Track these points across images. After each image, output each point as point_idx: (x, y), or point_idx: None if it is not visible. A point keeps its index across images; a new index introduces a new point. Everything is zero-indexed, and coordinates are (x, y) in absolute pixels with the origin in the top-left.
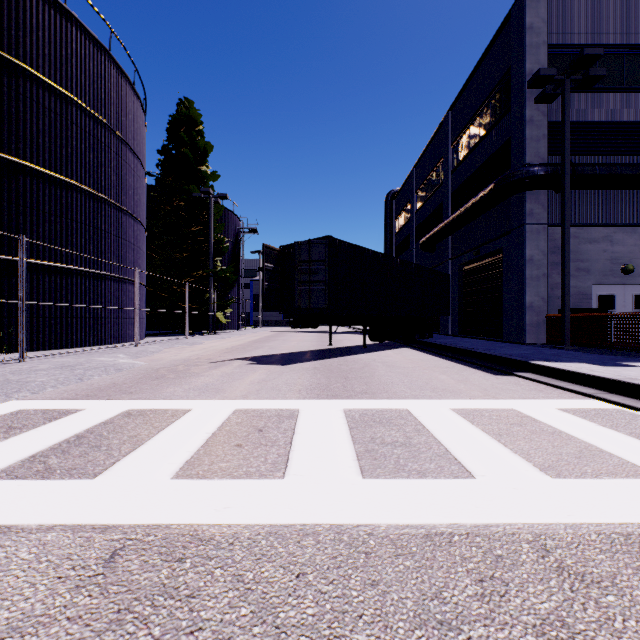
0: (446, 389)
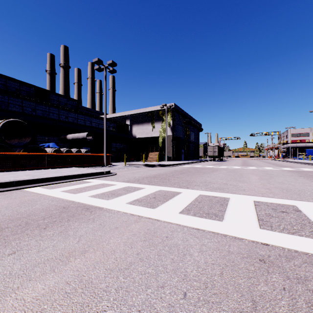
0: (23, 201)
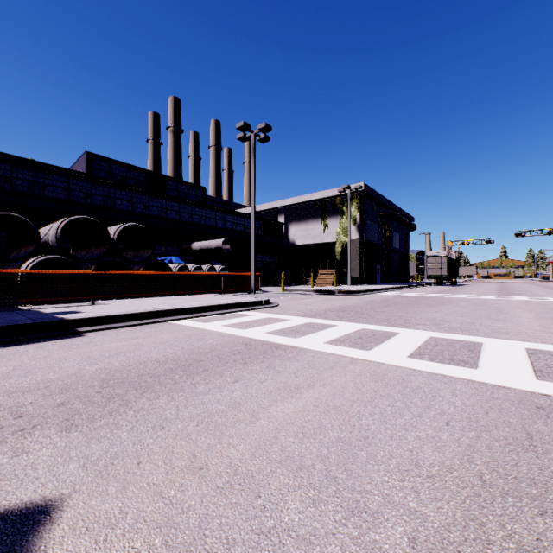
0: (188, 335)
